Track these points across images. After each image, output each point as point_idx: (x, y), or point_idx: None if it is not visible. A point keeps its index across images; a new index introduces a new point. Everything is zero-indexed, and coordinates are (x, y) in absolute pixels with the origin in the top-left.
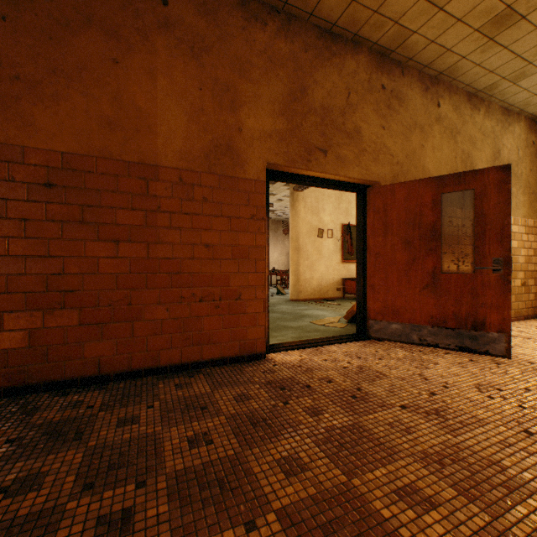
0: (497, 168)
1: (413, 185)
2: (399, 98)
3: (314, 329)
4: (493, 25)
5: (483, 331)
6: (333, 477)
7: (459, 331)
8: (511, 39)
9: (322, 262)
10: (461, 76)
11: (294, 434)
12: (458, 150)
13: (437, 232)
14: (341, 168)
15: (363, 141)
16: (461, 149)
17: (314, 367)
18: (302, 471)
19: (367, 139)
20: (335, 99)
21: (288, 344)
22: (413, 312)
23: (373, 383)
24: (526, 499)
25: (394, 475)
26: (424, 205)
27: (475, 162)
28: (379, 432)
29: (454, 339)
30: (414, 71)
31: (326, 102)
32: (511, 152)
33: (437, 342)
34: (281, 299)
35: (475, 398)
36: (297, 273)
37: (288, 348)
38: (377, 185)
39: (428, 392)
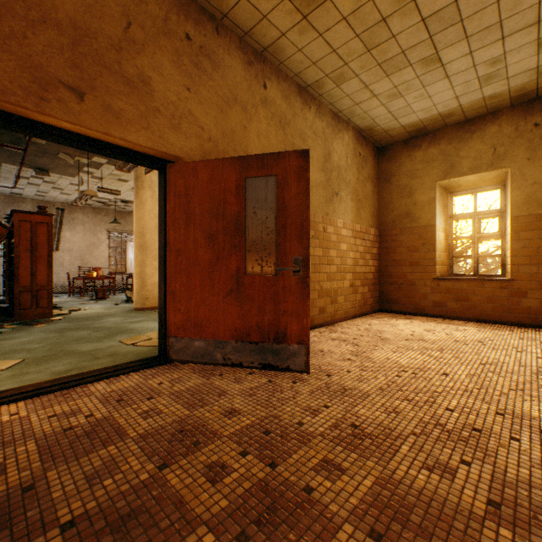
0: (297, 152)
1: (217, 165)
2: (213, 60)
3: (111, 352)
4: None
5: (285, 344)
6: None
7: (263, 345)
8: (324, 25)
9: None
10: (287, 61)
11: None
12: (288, 143)
13: (242, 224)
14: (115, 125)
15: (156, 97)
16: (291, 143)
17: (7, 438)
18: None
19: (162, 97)
20: (101, 21)
21: (13, 392)
22: (217, 325)
23: (80, 462)
24: None
25: None
26: (229, 190)
27: None
28: None
29: (258, 355)
30: (235, 36)
31: (84, 20)
32: (341, 158)
33: (242, 360)
34: (125, 308)
35: (221, 462)
36: (142, 277)
37: (5, 400)
38: (181, 161)
39: (159, 463)
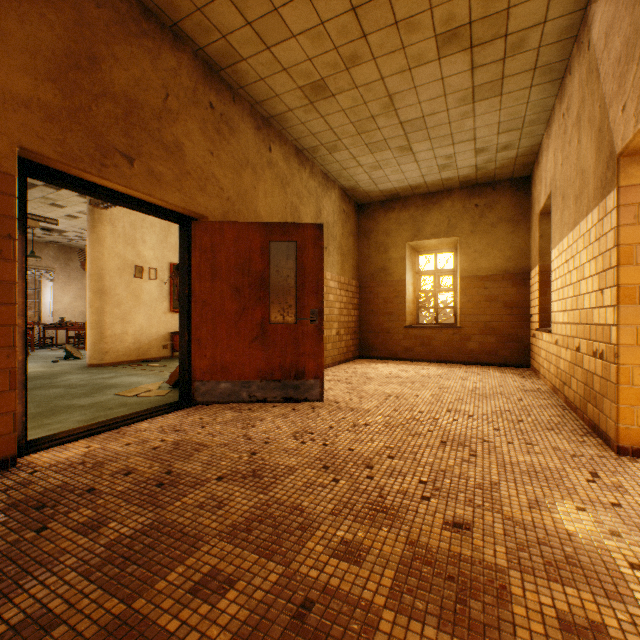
0: (314, 225)
1: (243, 228)
2: (231, 126)
3: (120, 403)
4: (313, 91)
5: (304, 380)
6: (105, 613)
7: (285, 382)
8: (326, 111)
9: (142, 311)
10: (290, 128)
11: (48, 575)
12: (288, 201)
13: (266, 280)
14: (157, 188)
15: (187, 162)
16: (291, 201)
17: (108, 458)
18: (49, 632)
19: (192, 161)
20: (147, 94)
21: (67, 433)
22: (243, 367)
23: (191, 459)
24: (316, 532)
25: (195, 568)
26: (255, 250)
27: (302, 217)
28: (186, 520)
29: (281, 391)
30: (247, 104)
31: (134, 93)
32: (329, 214)
33: (266, 397)
34: (73, 365)
35: (291, 447)
36: (101, 327)
37: (67, 440)
38: (205, 219)
39: (250, 453)
